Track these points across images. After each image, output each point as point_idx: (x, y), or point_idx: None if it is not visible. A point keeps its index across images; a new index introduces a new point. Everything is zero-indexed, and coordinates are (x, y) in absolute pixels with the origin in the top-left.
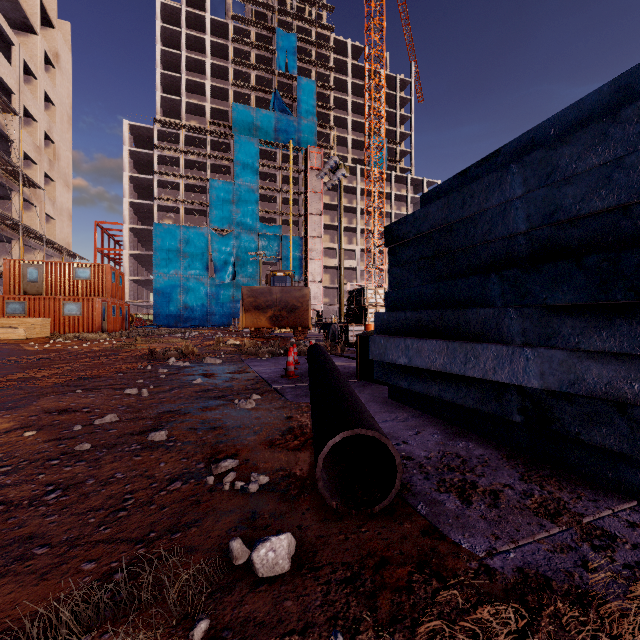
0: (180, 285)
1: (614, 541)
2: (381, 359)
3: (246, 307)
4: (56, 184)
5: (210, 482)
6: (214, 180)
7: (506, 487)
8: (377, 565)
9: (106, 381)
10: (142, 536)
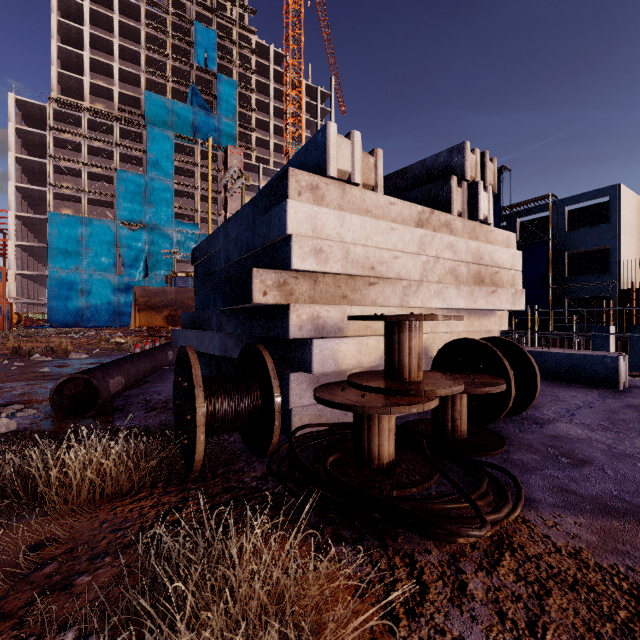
0: (81, 282)
1: None
2: (177, 345)
3: (140, 307)
4: None
5: None
6: (123, 171)
7: None
8: (56, 429)
9: None
10: None
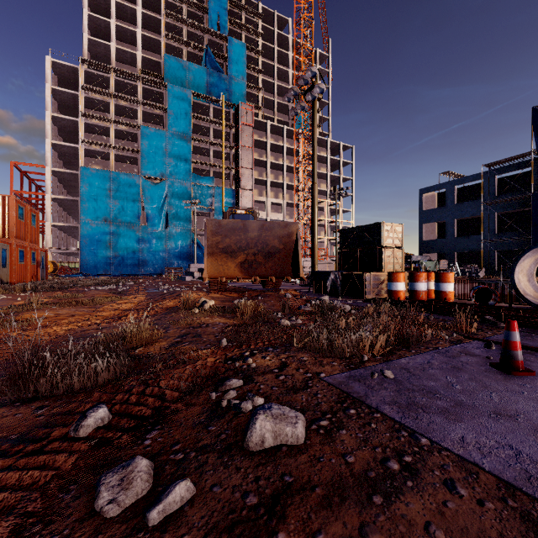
0: (109, 232)
1: None
2: None
3: (209, 249)
4: None
5: None
6: (146, 127)
7: None
8: None
9: None
10: None
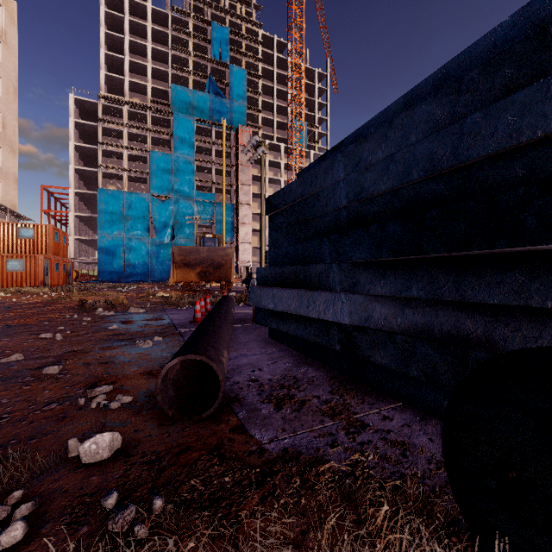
0: (123, 244)
1: (364, 428)
2: (258, 305)
3: (177, 264)
4: (2, 150)
5: (81, 403)
6: (154, 152)
7: (315, 397)
8: (180, 451)
9: (29, 328)
10: (4, 443)
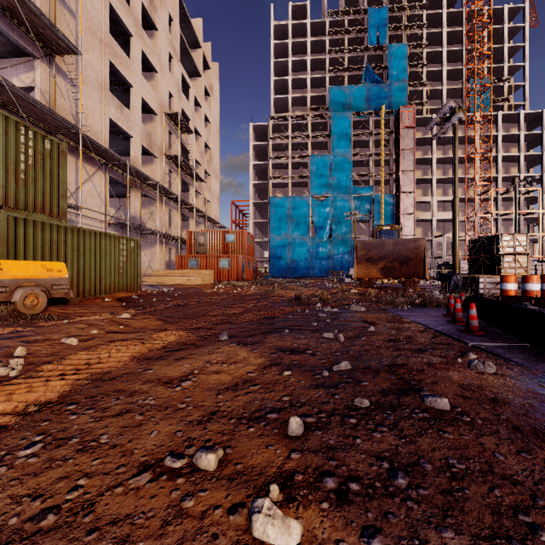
0: (288, 244)
1: None
2: None
3: (358, 259)
4: (211, 177)
5: None
6: (314, 155)
7: None
8: None
9: (286, 321)
10: None
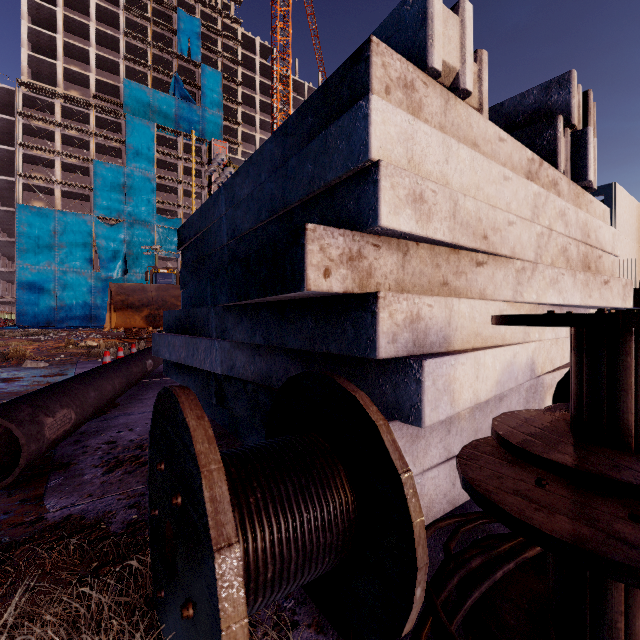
0: (54, 279)
1: None
2: (157, 355)
3: (116, 305)
4: None
5: None
6: (100, 162)
7: None
8: None
9: None
10: None
